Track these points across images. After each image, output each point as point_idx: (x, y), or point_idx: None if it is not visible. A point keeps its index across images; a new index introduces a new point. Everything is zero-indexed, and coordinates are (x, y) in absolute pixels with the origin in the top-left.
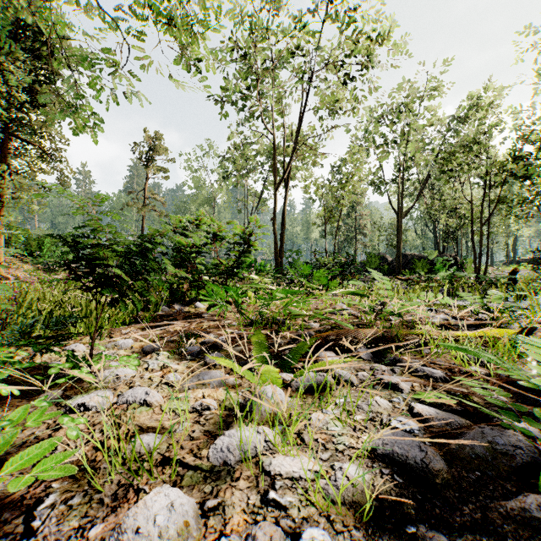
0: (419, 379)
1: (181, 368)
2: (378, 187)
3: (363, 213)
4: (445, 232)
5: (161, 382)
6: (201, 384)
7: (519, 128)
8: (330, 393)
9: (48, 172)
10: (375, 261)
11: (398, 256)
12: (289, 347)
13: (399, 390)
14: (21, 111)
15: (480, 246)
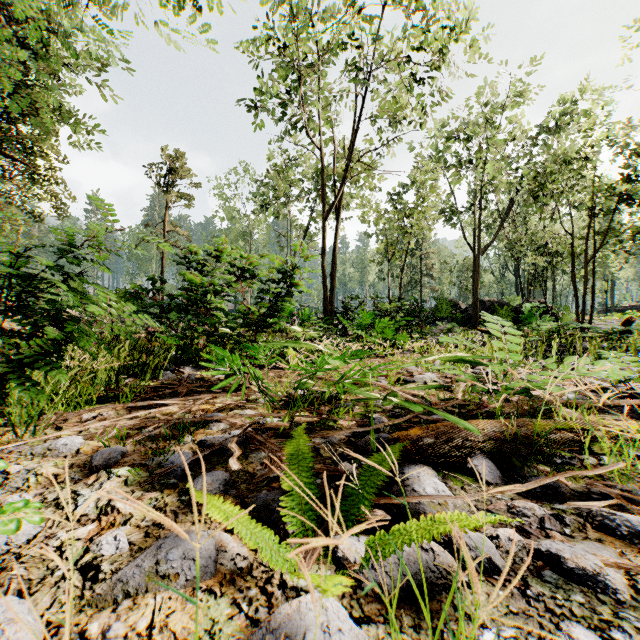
0: (626, 545)
1: (139, 513)
2: (449, 218)
3: (430, 251)
4: (530, 274)
5: (77, 564)
6: (158, 575)
7: (625, 144)
8: (451, 601)
9: (44, 198)
10: (447, 309)
11: (475, 302)
12: (364, 524)
13: (607, 590)
14: (6, 120)
15: (584, 289)
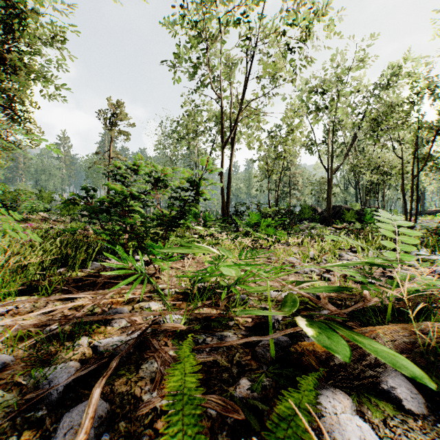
0: None
1: None
2: (310, 148)
3: (296, 172)
4: (367, 187)
5: None
6: None
7: (436, 94)
8: None
9: (23, 133)
10: (309, 212)
11: (329, 207)
12: None
13: None
14: None
15: (411, 197)
